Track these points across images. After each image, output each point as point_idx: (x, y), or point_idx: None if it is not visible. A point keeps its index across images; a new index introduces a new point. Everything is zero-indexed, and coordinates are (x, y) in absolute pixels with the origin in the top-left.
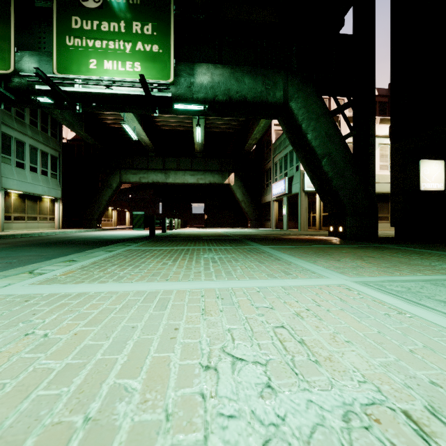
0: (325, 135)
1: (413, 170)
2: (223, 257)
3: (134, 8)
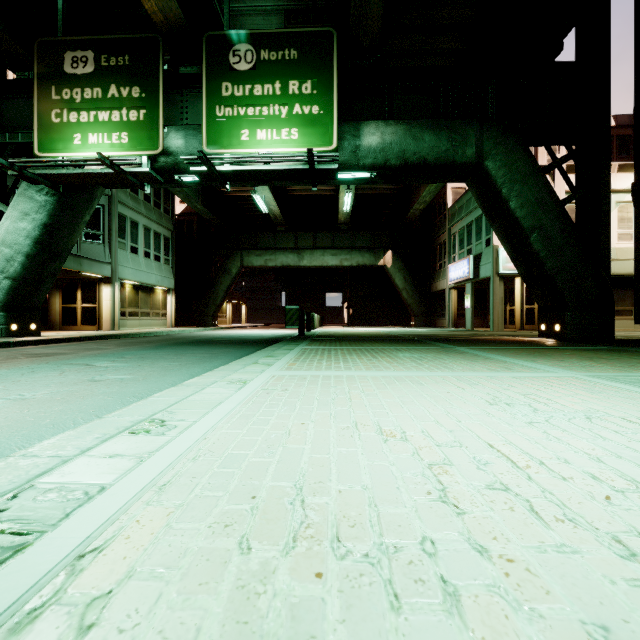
0: (535, 202)
1: None
2: (423, 356)
3: (291, 64)
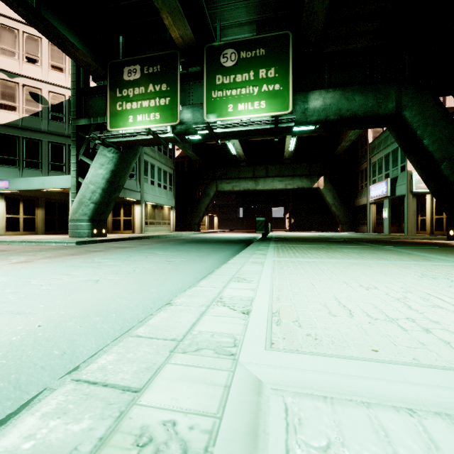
0: (445, 139)
1: None
2: (361, 251)
3: (260, 58)
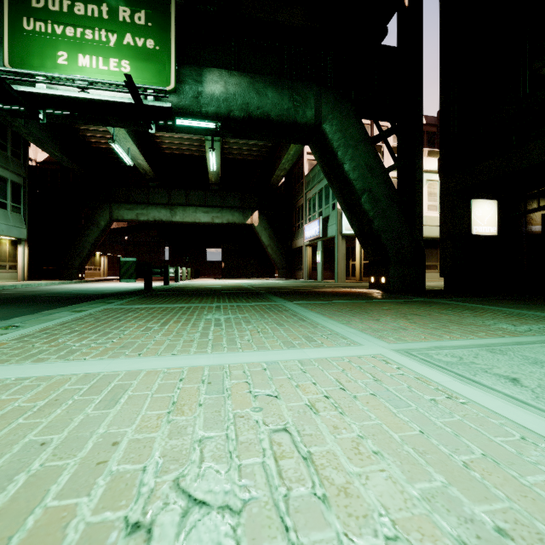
0: (365, 166)
1: (464, 211)
2: (232, 318)
3: None
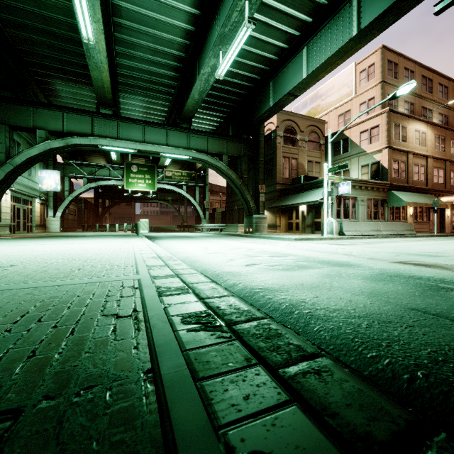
0: None
1: None
2: None
3: None
